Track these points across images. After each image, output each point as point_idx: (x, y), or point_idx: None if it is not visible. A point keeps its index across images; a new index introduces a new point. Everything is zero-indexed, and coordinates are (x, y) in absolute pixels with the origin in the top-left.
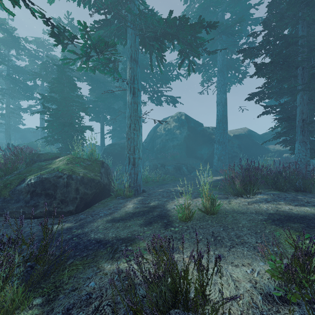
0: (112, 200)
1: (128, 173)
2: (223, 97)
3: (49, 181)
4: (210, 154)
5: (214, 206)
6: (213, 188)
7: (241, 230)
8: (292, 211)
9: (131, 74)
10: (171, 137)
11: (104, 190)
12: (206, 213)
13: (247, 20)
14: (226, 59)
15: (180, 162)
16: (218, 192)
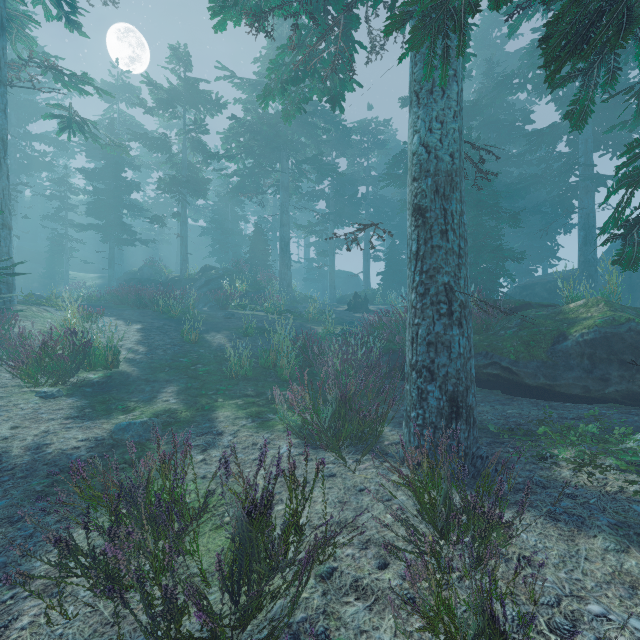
0: None
1: None
2: None
3: (621, 339)
4: None
5: None
6: None
7: None
8: None
9: None
10: None
11: None
12: None
13: None
14: None
15: None
16: None
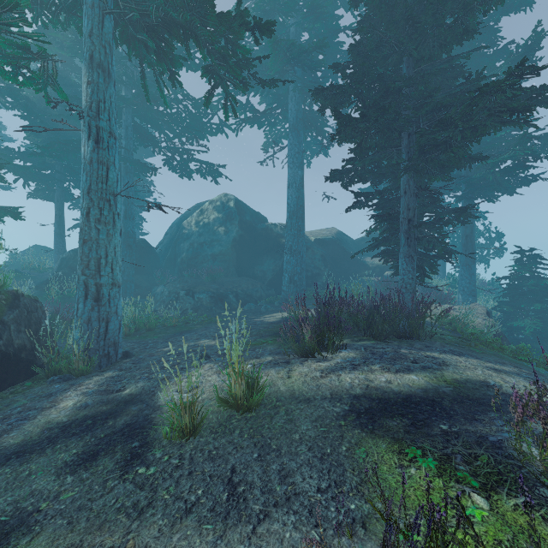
0: (36, 385)
1: (84, 320)
2: (298, 174)
3: None
4: (278, 272)
5: (252, 393)
6: (271, 338)
7: (296, 451)
8: (390, 386)
9: (92, 95)
10: (209, 239)
11: (8, 366)
12: (236, 410)
13: (335, 51)
14: (302, 110)
15: (225, 286)
16: (277, 348)
